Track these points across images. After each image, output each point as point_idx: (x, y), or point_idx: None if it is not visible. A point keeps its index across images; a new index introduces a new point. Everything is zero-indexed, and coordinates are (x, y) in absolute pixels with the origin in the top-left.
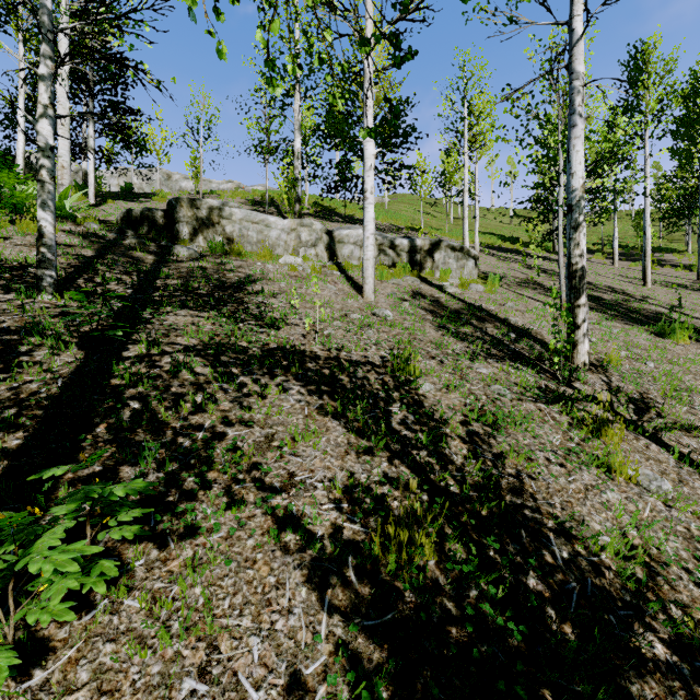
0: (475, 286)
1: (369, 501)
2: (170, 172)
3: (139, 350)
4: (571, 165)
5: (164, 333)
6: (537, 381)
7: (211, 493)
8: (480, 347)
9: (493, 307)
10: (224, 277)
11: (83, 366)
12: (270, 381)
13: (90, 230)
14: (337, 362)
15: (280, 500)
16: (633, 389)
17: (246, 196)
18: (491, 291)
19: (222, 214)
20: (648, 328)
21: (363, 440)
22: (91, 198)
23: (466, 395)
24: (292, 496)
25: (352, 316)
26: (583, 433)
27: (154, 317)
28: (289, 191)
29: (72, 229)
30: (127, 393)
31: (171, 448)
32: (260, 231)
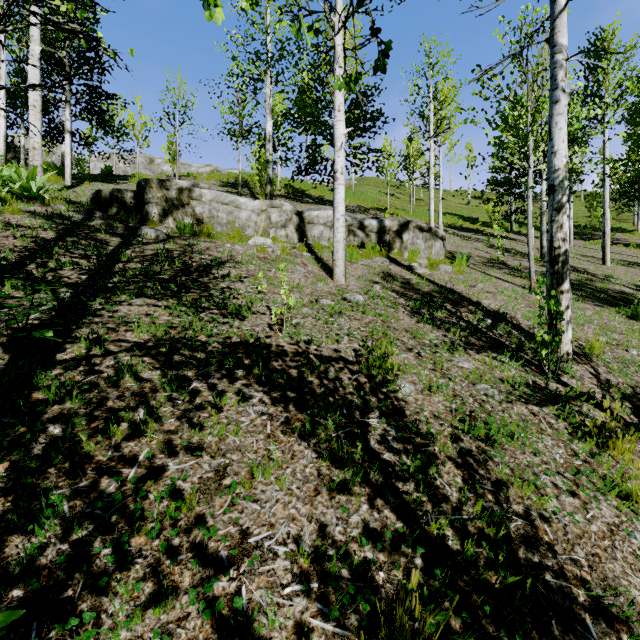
0: (443, 266)
1: (346, 574)
2: (152, 156)
3: (78, 351)
4: (553, 143)
5: (112, 327)
6: (523, 375)
7: (130, 577)
8: (457, 335)
9: (464, 289)
10: (190, 260)
11: (1, 376)
12: (229, 386)
13: (56, 211)
14: (306, 359)
15: (226, 583)
16: (624, 383)
17: (221, 178)
18: (460, 272)
19: (192, 195)
20: (618, 310)
21: (337, 469)
22: (67, 180)
23: (451, 398)
24: (243, 573)
25: (322, 302)
26: (589, 447)
27: (105, 308)
28: (260, 173)
29: (38, 210)
30: (49, 411)
31: (88, 498)
32: (230, 212)
